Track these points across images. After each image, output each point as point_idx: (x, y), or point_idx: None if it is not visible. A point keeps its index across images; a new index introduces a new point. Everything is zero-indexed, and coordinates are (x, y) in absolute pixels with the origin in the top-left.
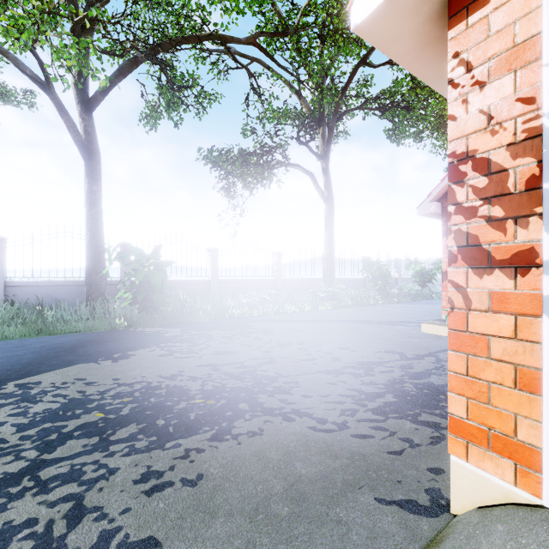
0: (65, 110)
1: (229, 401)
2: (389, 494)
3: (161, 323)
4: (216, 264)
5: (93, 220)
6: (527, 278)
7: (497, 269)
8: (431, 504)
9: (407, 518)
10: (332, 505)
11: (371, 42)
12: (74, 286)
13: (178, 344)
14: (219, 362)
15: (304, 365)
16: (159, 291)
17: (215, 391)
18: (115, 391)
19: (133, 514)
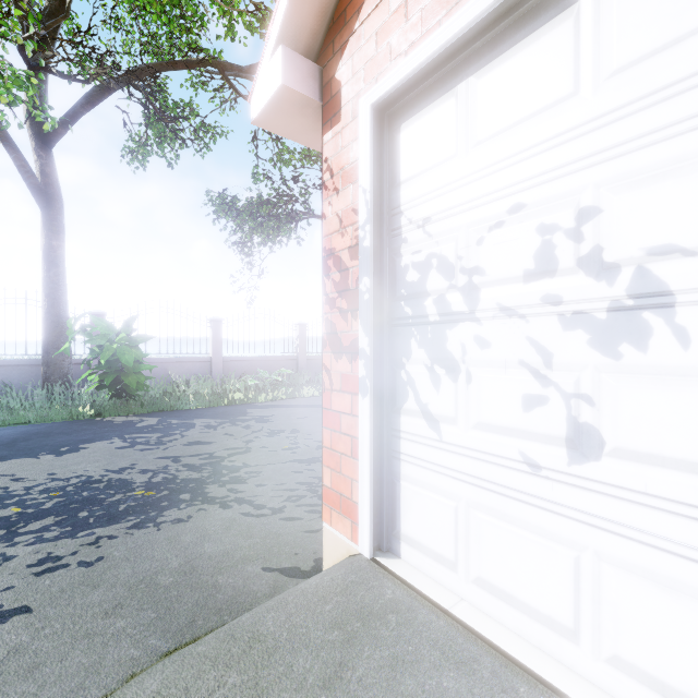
0: (14, 145)
1: (172, 492)
2: (278, 564)
3: (139, 411)
4: (220, 338)
5: (52, 283)
6: (357, 362)
7: (344, 355)
8: (311, 569)
9: (280, 580)
10: (217, 574)
11: (277, 133)
12: (28, 367)
13: (148, 435)
14: (185, 453)
15: (280, 455)
16: (135, 372)
17: (162, 483)
18: (45, 486)
19: (15, 590)
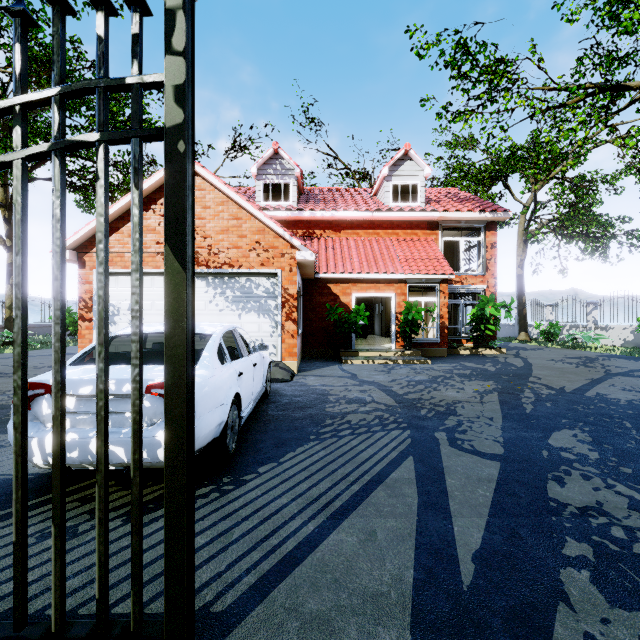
0: None
1: None
2: None
3: None
4: None
5: None
6: (92, 323)
7: (87, 321)
8: None
9: None
10: None
11: None
12: None
13: None
14: None
15: None
16: None
17: None
18: None
19: None
